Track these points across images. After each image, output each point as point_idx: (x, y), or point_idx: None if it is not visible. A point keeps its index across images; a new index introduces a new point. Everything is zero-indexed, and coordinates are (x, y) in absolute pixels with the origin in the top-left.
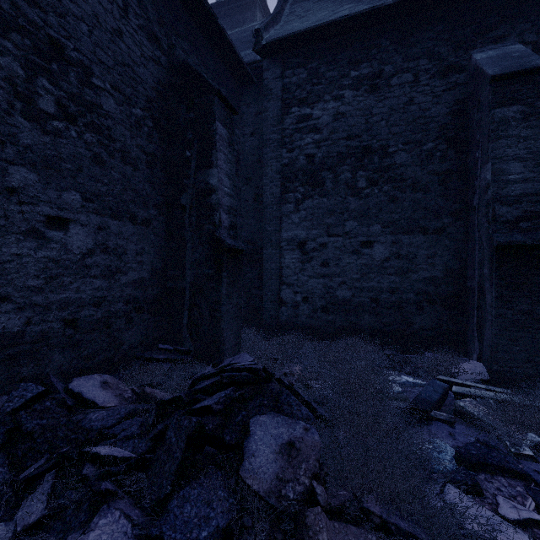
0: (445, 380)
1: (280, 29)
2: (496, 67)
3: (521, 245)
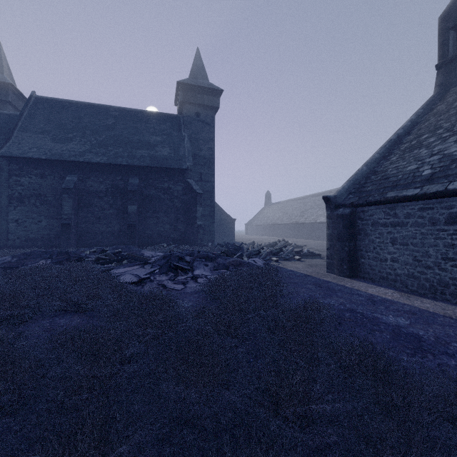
0: None
1: (8, 149)
2: (65, 185)
3: (66, 224)
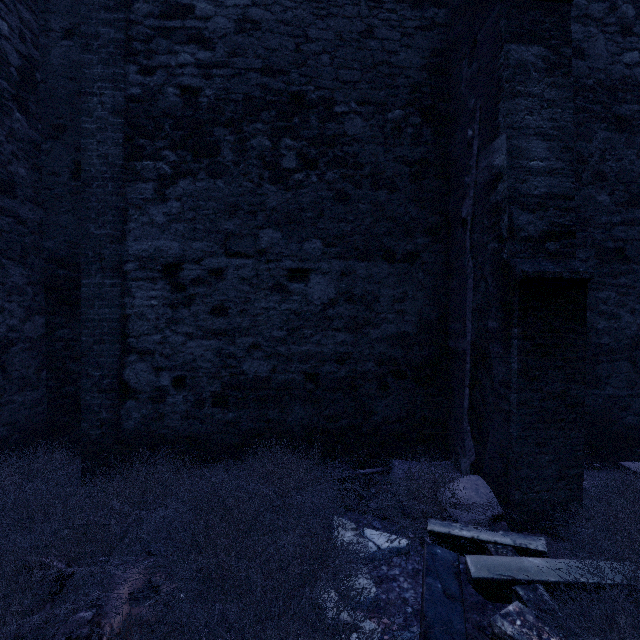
0: (444, 533)
1: None
2: None
3: (553, 280)
